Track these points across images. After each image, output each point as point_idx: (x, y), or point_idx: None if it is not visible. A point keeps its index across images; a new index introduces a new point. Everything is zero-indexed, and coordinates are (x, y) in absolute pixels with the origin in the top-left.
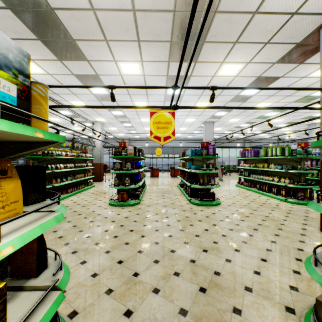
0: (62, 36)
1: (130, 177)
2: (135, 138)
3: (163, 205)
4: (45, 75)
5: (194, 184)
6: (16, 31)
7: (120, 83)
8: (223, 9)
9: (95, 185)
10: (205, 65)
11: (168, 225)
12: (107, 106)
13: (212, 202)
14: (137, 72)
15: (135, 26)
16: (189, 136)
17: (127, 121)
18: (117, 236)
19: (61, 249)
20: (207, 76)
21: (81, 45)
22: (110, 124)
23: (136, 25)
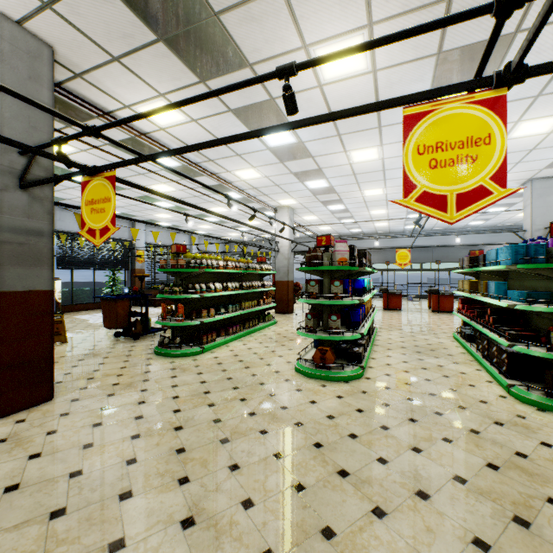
0: (194, 13)
1: (341, 314)
2: (351, 234)
3: (427, 391)
4: (188, 124)
5: (522, 343)
6: (123, 33)
7: (319, 109)
8: None
9: (278, 321)
10: None
11: (459, 478)
12: (275, 127)
13: None
14: (357, 65)
15: None
16: (474, 221)
17: (336, 200)
18: (302, 488)
19: (166, 496)
20: None
21: (231, 23)
22: (305, 209)
23: None
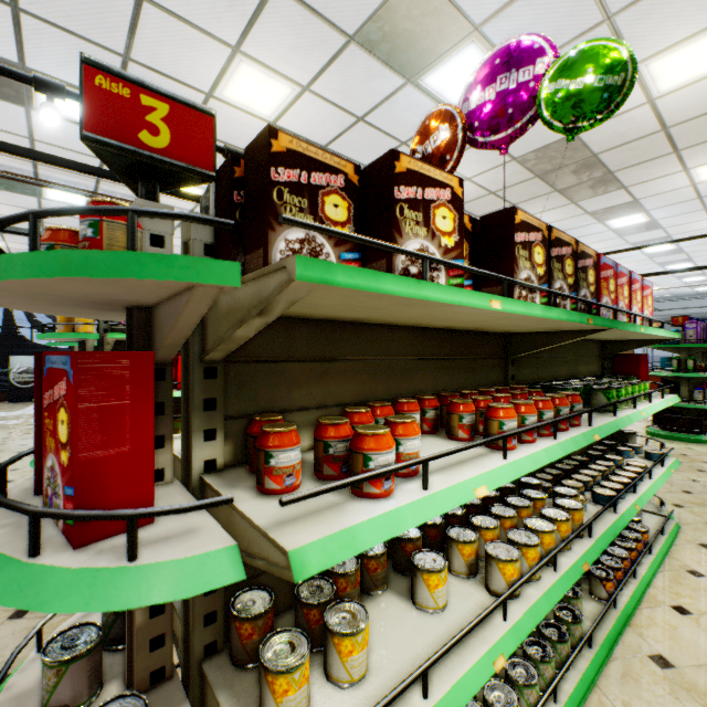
0: None
1: None
2: None
3: None
4: None
5: None
6: None
7: None
8: (603, 150)
9: None
10: (649, 184)
11: None
12: None
13: (691, 435)
14: None
15: (501, 199)
16: None
17: None
18: None
19: None
20: (675, 189)
21: None
22: None
23: (501, 198)
